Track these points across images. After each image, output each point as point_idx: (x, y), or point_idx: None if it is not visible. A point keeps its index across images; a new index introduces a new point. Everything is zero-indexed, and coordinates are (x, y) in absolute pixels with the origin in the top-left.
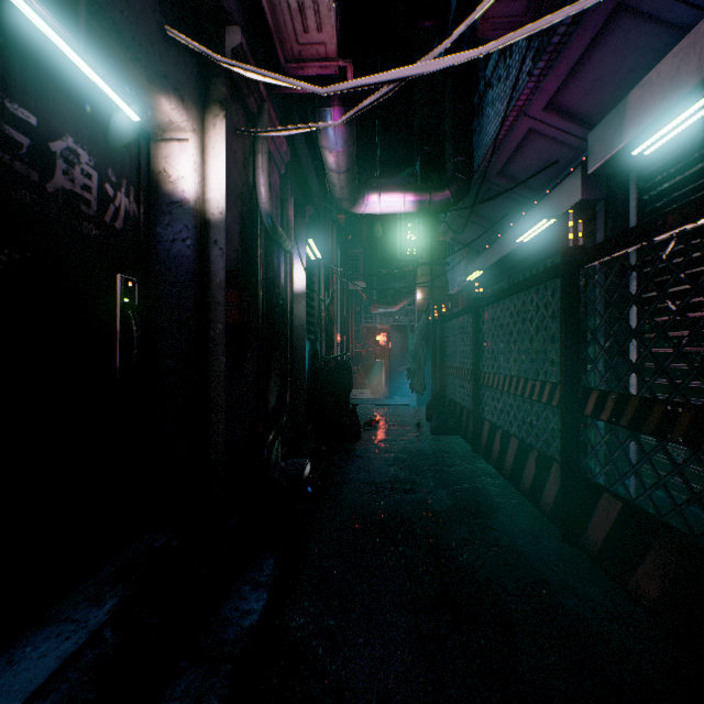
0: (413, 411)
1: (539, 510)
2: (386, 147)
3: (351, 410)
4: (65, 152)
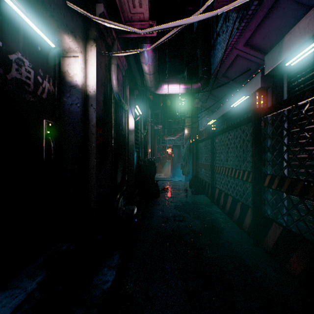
0: (183, 184)
1: (242, 230)
2: (171, 65)
3: (155, 183)
4: (17, 60)
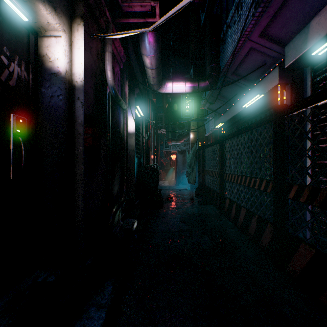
0: (188, 192)
1: (259, 248)
2: (175, 65)
3: (158, 193)
4: None
